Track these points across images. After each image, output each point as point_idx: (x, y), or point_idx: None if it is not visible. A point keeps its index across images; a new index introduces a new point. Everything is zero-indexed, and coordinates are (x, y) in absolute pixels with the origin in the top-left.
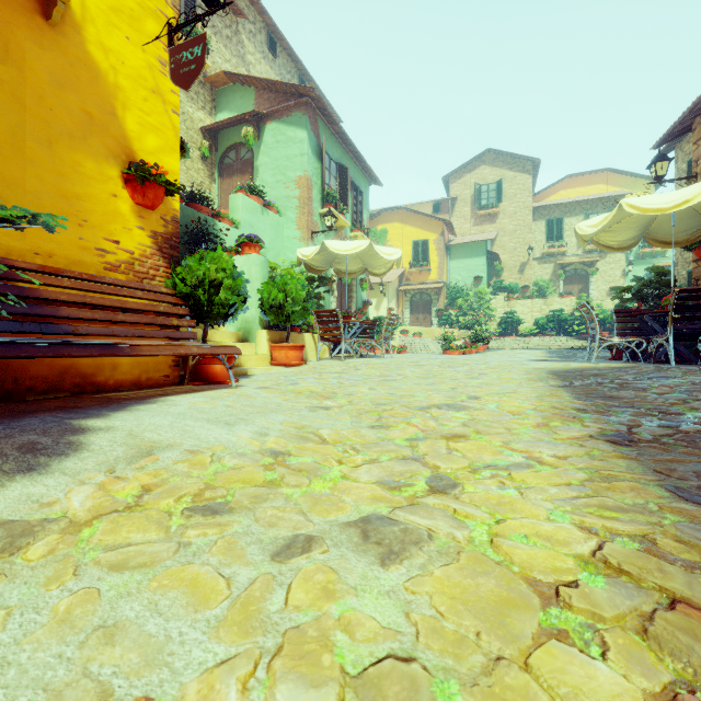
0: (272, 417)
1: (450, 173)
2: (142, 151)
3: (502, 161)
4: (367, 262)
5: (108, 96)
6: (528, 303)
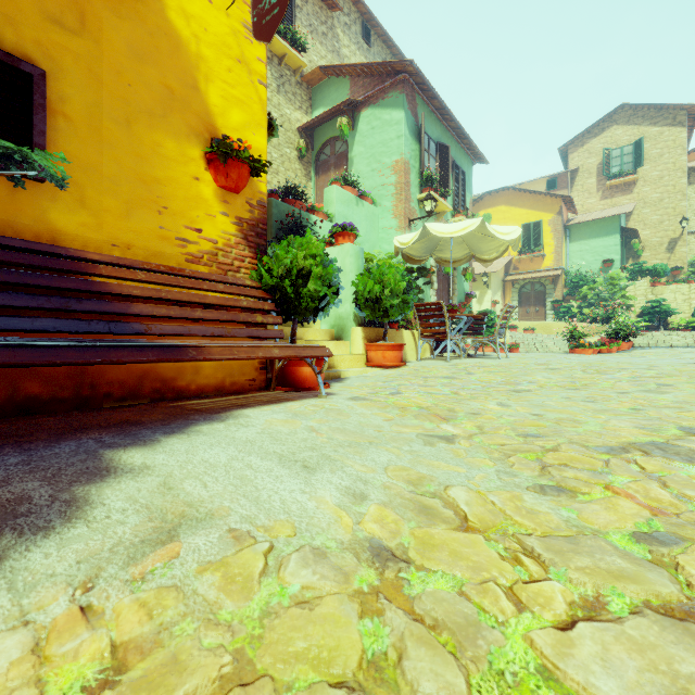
0: (370, 456)
1: (569, 142)
2: (226, 128)
3: (641, 116)
4: (474, 246)
5: (190, 68)
6: (683, 289)
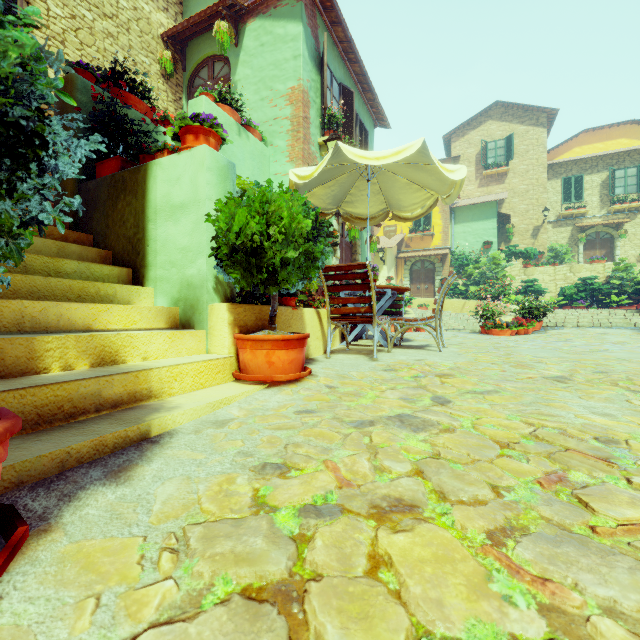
0: None
1: (452, 131)
2: None
3: (511, 115)
4: (394, 199)
5: None
6: (549, 271)
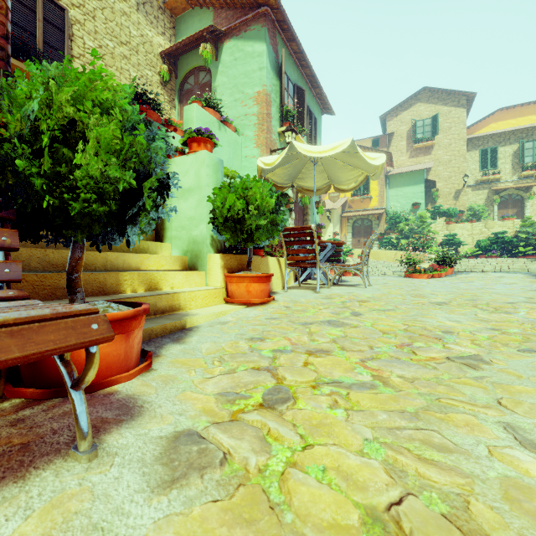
0: None
1: (387, 112)
2: None
3: (437, 98)
4: (334, 176)
5: None
6: (468, 226)
